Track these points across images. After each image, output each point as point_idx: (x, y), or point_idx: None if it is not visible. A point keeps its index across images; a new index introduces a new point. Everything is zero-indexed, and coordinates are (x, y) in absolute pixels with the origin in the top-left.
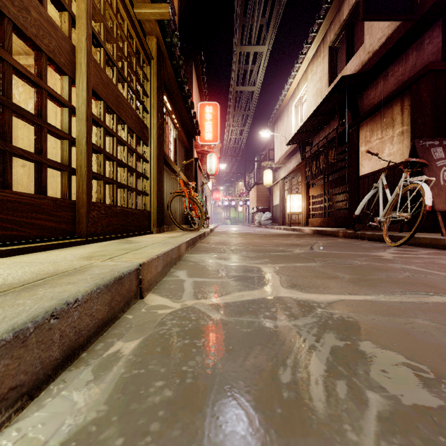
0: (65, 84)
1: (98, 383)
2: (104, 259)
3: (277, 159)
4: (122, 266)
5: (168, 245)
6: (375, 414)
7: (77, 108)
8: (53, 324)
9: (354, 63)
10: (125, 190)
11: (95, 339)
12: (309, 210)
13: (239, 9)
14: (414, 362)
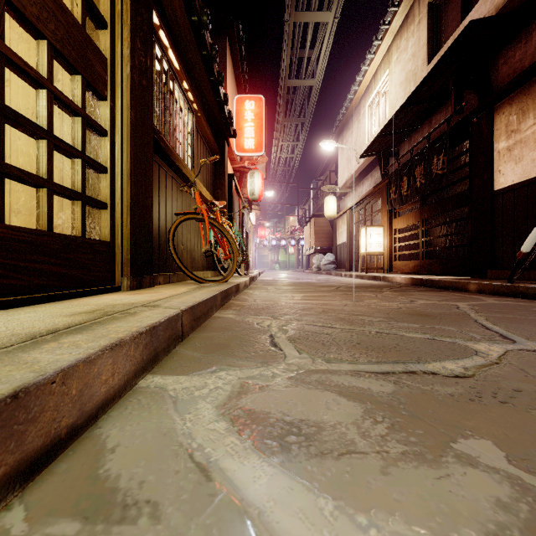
0: None
1: None
2: None
3: (343, 182)
4: None
5: None
6: None
7: None
8: None
9: (480, 13)
10: None
11: None
12: (393, 249)
13: None
14: None
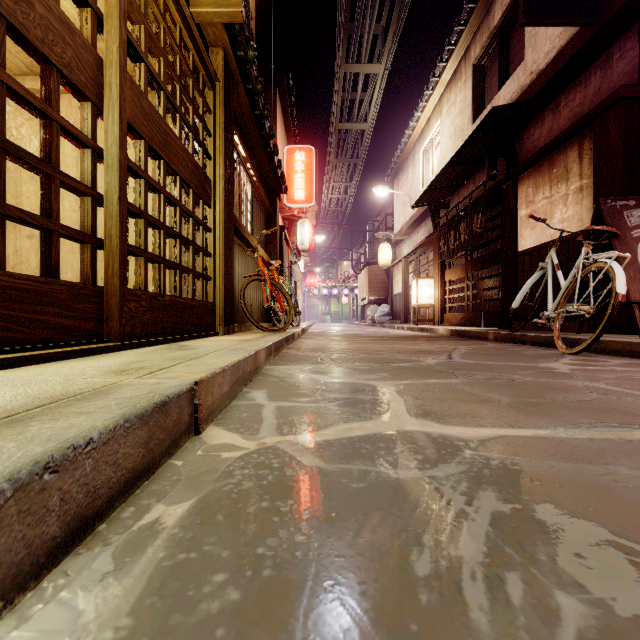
0: (88, 115)
1: (121, 577)
2: (141, 374)
3: (398, 228)
4: (168, 385)
5: (240, 353)
6: (573, 634)
7: (105, 150)
8: (48, 481)
9: (510, 89)
10: (177, 272)
11: (122, 500)
12: (444, 301)
13: (343, 11)
14: (626, 539)
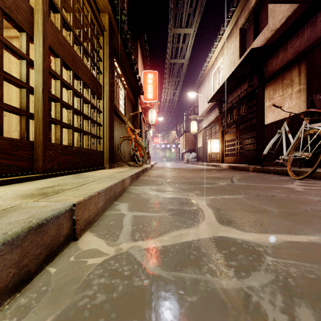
0: (23, 40)
1: None
2: (40, 198)
3: (200, 113)
4: (50, 208)
5: (113, 180)
6: None
7: (35, 61)
8: None
9: (260, 39)
10: (81, 134)
11: None
12: (224, 150)
13: None
14: None
